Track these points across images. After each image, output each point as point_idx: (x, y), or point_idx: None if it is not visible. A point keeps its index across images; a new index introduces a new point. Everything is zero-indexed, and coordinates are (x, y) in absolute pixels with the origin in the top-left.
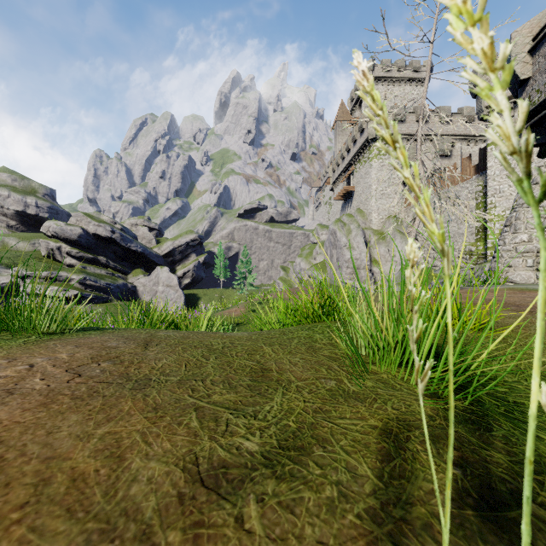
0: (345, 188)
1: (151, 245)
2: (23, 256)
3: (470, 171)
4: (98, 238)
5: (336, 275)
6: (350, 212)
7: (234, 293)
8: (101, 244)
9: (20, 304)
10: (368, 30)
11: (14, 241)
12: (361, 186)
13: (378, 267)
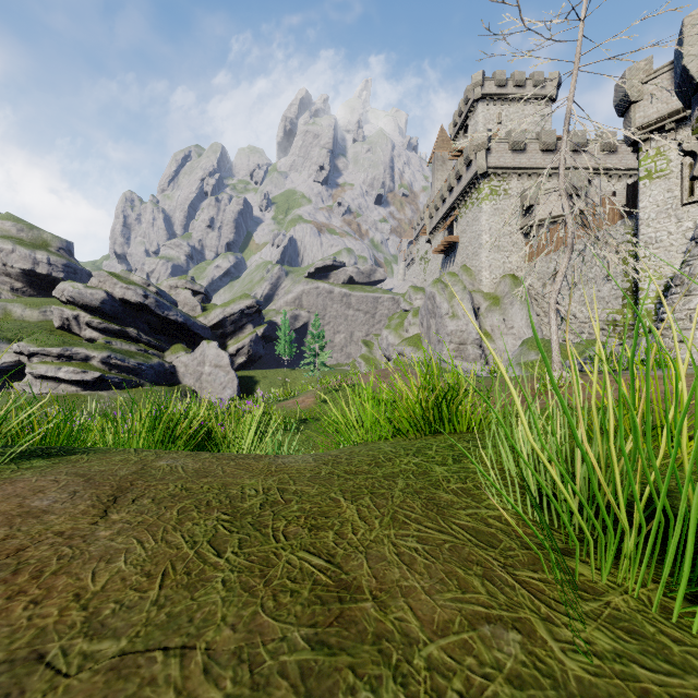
0: (446, 239)
1: (195, 313)
2: (30, 327)
3: (614, 214)
4: (127, 304)
5: (501, 368)
6: (452, 269)
7: (302, 375)
8: (130, 312)
9: (26, 389)
10: (491, 0)
11: (19, 309)
12: (467, 236)
13: (490, 342)
